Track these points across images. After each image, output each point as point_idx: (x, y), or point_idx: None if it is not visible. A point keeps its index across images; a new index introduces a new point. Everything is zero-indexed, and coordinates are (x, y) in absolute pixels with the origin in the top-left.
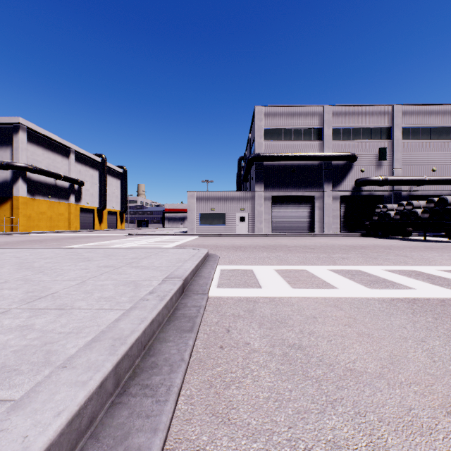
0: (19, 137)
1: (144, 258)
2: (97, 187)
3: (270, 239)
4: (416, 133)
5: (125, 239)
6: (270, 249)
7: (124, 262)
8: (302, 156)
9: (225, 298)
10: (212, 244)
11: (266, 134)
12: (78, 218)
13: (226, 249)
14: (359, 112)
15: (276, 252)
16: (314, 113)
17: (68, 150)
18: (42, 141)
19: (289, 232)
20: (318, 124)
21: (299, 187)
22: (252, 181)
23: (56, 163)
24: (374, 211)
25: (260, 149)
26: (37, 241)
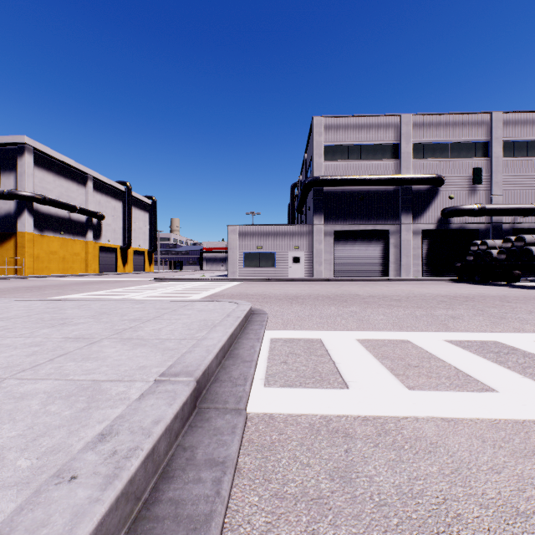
0: (24, 161)
1: (151, 319)
2: (121, 221)
3: (333, 285)
4: (521, 148)
5: (148, 286)
6: (338, 300)
7: (114, 328)
8: (373, 180)
9: (282, 420)
10: (258, 292)
11: (326, 153)
12: (97, 258)
13: (277, 300)
14: (446, 122)
15: (349, 306)
16: (388, 125)
17: (85, 176)
18: (53, 166)
19: (356, 277)
20: (393, 138)
21: (369, 218)
22: (309, 212)
23: (70, 192)
24: (466, 249)
25: (319, 170)
26: (36, 288)
